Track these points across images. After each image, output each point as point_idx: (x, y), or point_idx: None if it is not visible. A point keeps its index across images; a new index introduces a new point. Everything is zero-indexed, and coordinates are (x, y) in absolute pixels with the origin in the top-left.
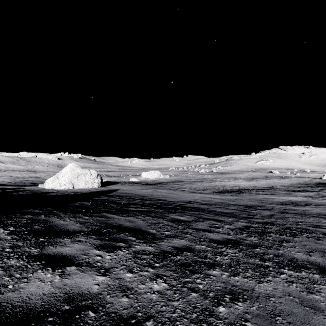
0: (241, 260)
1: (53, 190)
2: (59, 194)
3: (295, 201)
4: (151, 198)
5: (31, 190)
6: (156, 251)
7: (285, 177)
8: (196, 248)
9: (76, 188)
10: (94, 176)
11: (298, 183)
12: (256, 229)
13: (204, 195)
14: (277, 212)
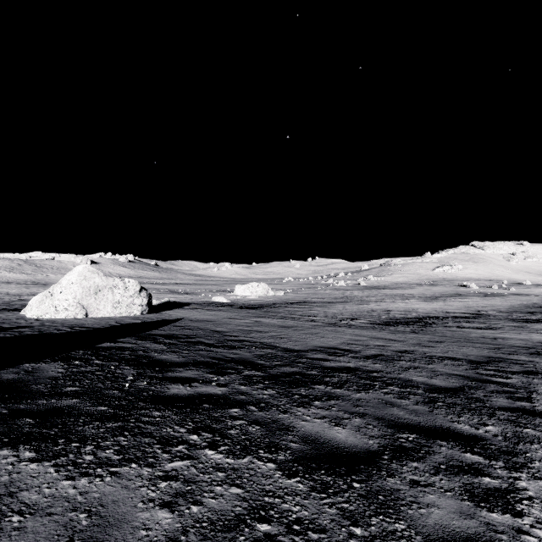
0: None
1: (36, 321)
2: (26, 334)
3: None
4: (246, 343)
5: None
6: None
7: (493, 294)
8: None
9: (92, 316)
10: (134, 292)
11: (524, 306)
12: None
13: (358, 332)
14: None
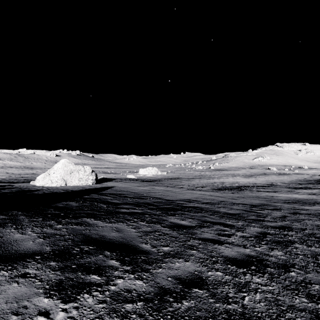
0: (281, 300)
1: (43, 187)
2: (47, 192)
3: (301, 200)
4: (147, 197)
5: (19, 188)
6: (149, 291)
7: (284, 174)
8: (210, 277)
9: (68, 185)
10: (89, 172)
11: (298, 180)
12: (275, 238)
13: (203, 193)
14: (288, 213)
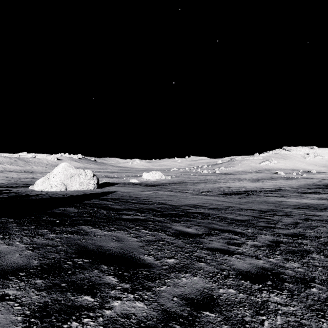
0: (306, 325)
1: (42, 192)
2: (45, 197)
3: (312, 205)
4: (151, 202)
5: (16, 192)
6: (151, 316)
7: (292, 178)
8: (221, 296)
9: (69, 189)
10: (90, 177)
11: (307, 184)
12: (289, 247)
13: (209, 198)
14: (300, 219)
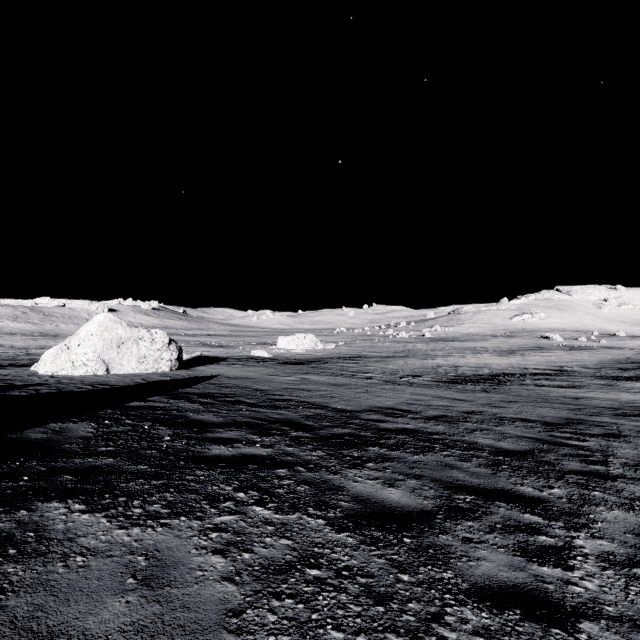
0: None
1: (51, 378)
2: (43, 392)
3: None
4: (291, 402)
5: None
6: None
7: (580, 348)
8: None
9: (114, 372)
10: (162, 344)
11: (615, 361)
12: None
13: (420, 391)
14: None
